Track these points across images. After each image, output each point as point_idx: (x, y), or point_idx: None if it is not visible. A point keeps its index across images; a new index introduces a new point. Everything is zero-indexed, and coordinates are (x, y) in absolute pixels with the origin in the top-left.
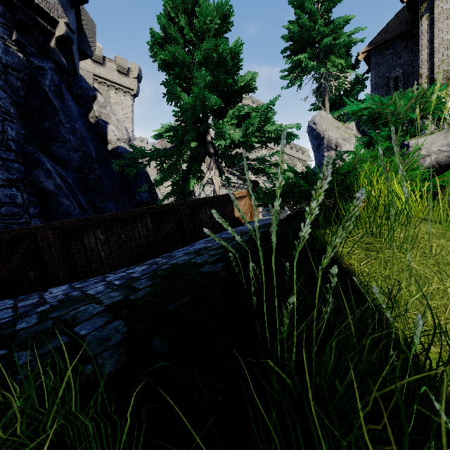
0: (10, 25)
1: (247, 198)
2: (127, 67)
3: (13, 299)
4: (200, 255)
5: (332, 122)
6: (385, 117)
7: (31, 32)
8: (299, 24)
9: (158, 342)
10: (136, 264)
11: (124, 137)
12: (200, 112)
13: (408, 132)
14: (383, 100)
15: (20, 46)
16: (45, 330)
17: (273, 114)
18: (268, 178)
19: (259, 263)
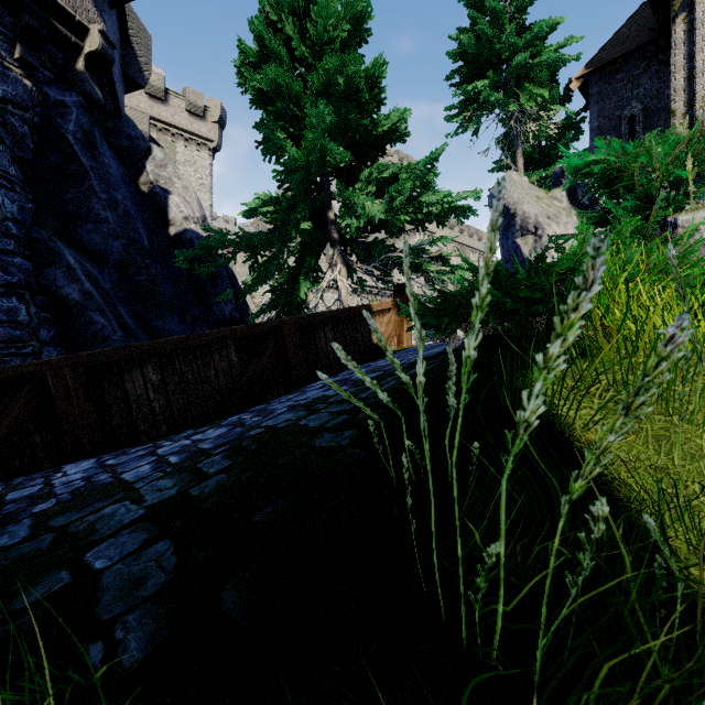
0: (12, 35)
1: (392, 312)
2: (203, 106)
3: (3, 483)
4: (314, 413)
5: (529, 190)
6: (629, 176)
7: (45, 46)
8: (476, 32)
9: (231, 595)
10: (211, 422)
11: (195, 215)
12: (316, 173)
13: (672, 202)
14: (626, 148)
15: (26, 69)
16: (36, 554)
17: (435, 176)
18: (426, 279)
19: (417, 433)
